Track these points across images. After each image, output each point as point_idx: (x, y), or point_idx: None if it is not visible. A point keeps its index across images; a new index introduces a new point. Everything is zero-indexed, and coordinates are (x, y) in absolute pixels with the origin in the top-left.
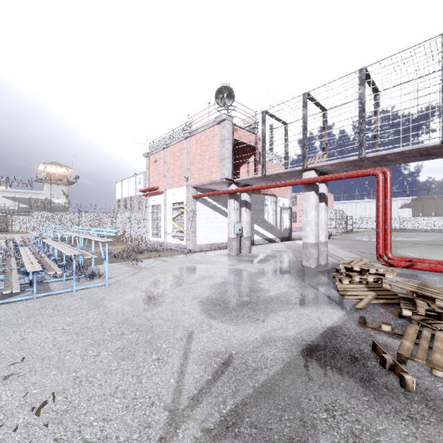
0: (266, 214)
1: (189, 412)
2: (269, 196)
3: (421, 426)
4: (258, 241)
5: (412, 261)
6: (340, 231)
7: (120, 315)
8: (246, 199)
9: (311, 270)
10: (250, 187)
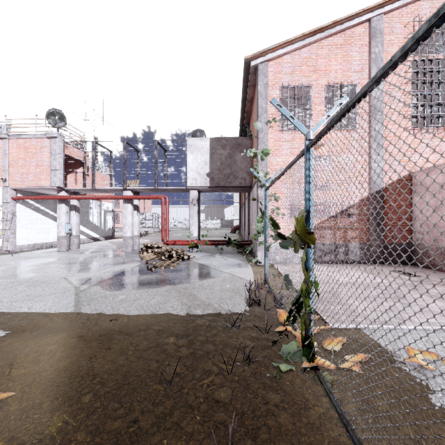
0: (92, 216)
1: (82, 286)
2: (94, 201)
3: (152, 275)
4: (83, 240)
5: (176, 241)
6: (156, 230)
7: (3, 282)
8: (75, 204)
9: (129, 253)
10: (82, 197)
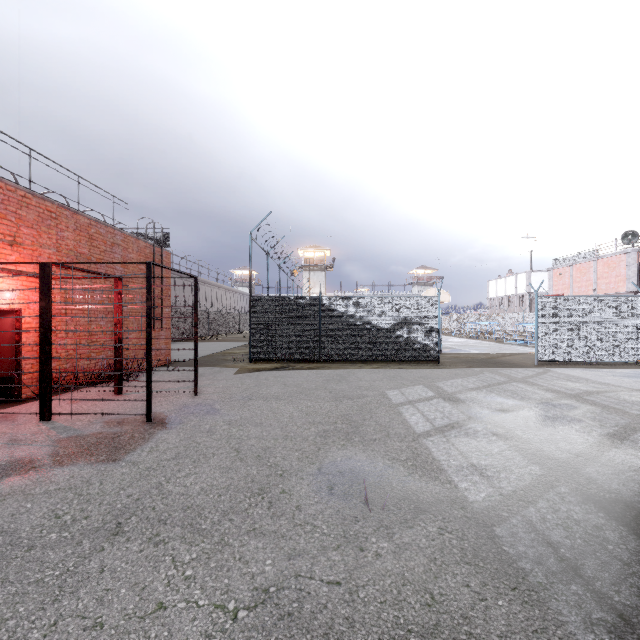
0: None
1: None
2: None
3: None
4: None
5: None
6: None
7: None
8: None
9: None
10: None
